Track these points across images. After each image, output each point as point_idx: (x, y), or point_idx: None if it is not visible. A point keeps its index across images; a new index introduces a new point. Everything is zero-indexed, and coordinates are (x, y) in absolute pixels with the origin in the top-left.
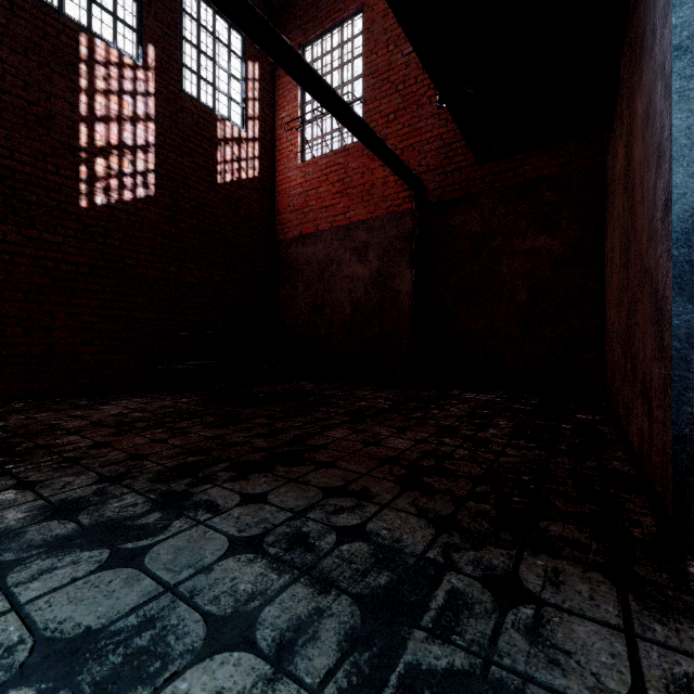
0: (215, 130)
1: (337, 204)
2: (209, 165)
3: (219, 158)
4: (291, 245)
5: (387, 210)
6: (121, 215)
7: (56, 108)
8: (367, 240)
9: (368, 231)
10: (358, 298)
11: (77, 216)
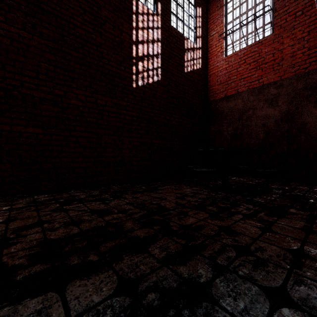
0: (183, 44)
1: (253, 75)
2: (181, 63)
3: (185, 59)
4: (218, 103)
5: (295, 73)
6: (148, 90)
7: (124, 38)
8: (277, 93)
9: (277, 88)
10: (269, 129)
11: (132, 92)
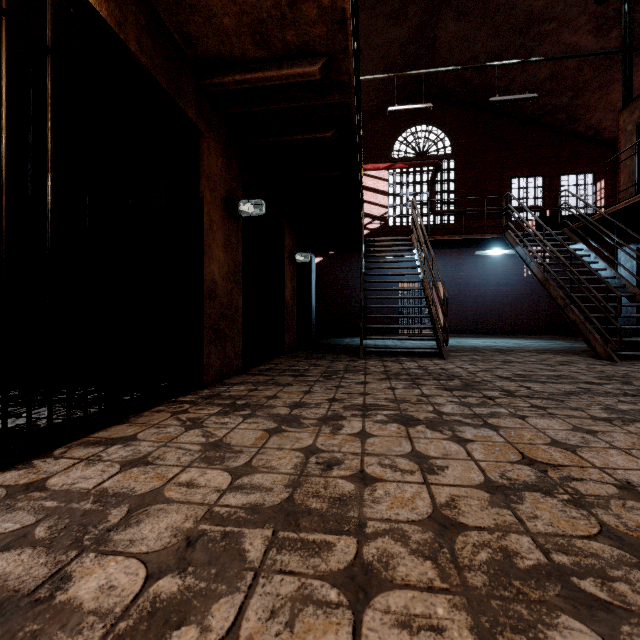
0: None
1: None
2: None
3: None
4: None
5: None
6: None
7: None
8: None
9: None
10: None
11: (523, 279)
